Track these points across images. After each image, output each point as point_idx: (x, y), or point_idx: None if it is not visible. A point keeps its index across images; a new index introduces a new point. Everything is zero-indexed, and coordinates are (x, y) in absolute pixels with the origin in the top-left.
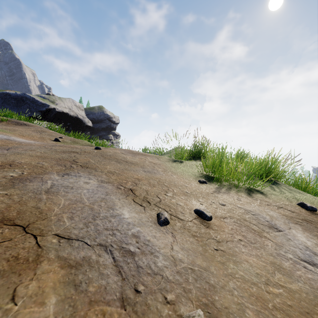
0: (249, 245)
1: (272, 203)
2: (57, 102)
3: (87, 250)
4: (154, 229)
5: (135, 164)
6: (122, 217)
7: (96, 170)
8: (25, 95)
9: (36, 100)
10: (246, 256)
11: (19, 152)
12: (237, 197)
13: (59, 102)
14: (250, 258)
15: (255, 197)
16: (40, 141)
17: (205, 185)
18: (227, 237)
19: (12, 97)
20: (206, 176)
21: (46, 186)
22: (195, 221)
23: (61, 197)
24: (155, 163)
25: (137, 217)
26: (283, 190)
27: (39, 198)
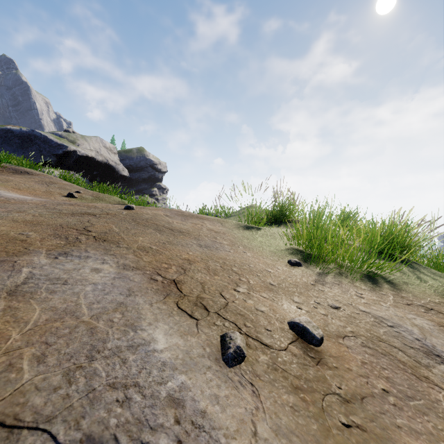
0: (405, 403)
1: (413, 301)
2: (79, 142)
3: None
4: (216, 377)
5: (186, 234)
6: (151, 348)
7: (119, 245)
8: (33, 132)
9: (49, 139)
10: (409, 439)
11: None
12: (355, 290)
13: (82, 142)
14: (418, 443)
15: (383, 290)
16: (45, 197)
17: (300, 268)
18: (359, 385)
19: (16, 135)
20: (298, 253)
21: (17, 279)
22: (294, 349)
23: (36, 304)
24: (217, 232)
25: (183, 347)
26: (422, 275)
27: None
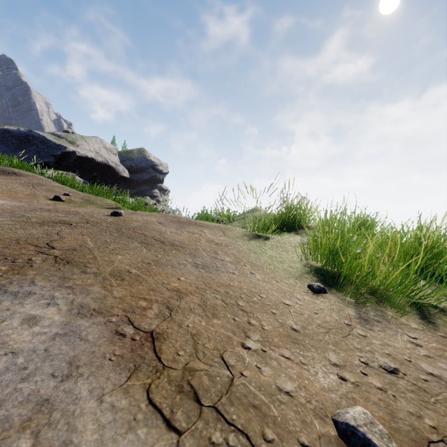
0: None
1: None
2: (78, 143)
3: None
4: None
5: (180, 248)
6: None
7: (85, 270)
8: (31, 132)
9: (48, 139)
10: None
11: None
12: (405, 331)
13: (82, 143)
14: None
15: (439, 328)
16: (26, 200)
17: (325, 296)
18: None
19: (13, 136)
20: (318, 271)
21: None
22: None
23: None
24: (218, 243)
25: None
26: None
27: None
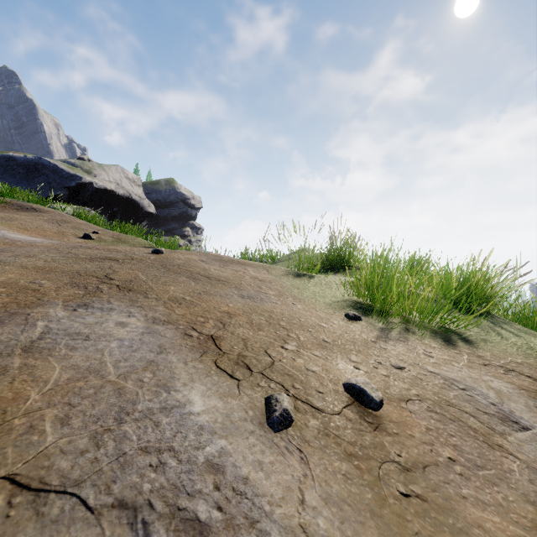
0: (474, 473)
1: (491, 361)
2: (96, 172)
3: (80, 528)
4: (260, 442)
5: (225, 282)
6: (187, 410)
7: (147, 296)
8: (40, 160)
9: (60, 168)
10: (474, 510)
11: (3, 259)
12: (424, 348)
13: (100, 172)
14: (484, 514)
15: (456, 348)
16: (57, 238)
17: (359, 323)
18: (422, 453)
19: (19, 164)
20: (358, 305)
21: (32, 334)
22: (349, 414)
23: (56, 362)
24: (262, 280)
25: (222, 410)
26: (504, 331)
27: (4, 366)
